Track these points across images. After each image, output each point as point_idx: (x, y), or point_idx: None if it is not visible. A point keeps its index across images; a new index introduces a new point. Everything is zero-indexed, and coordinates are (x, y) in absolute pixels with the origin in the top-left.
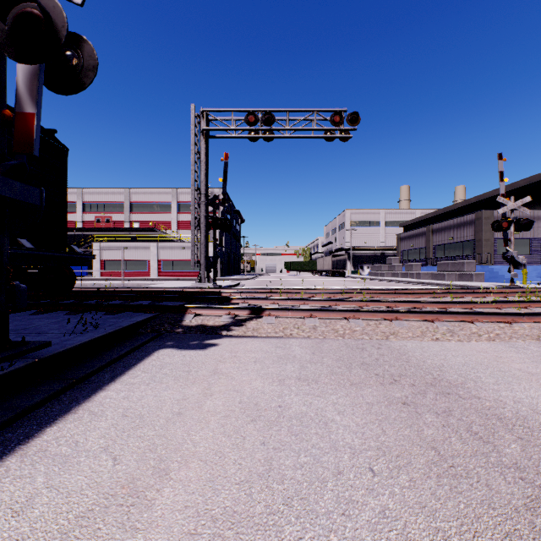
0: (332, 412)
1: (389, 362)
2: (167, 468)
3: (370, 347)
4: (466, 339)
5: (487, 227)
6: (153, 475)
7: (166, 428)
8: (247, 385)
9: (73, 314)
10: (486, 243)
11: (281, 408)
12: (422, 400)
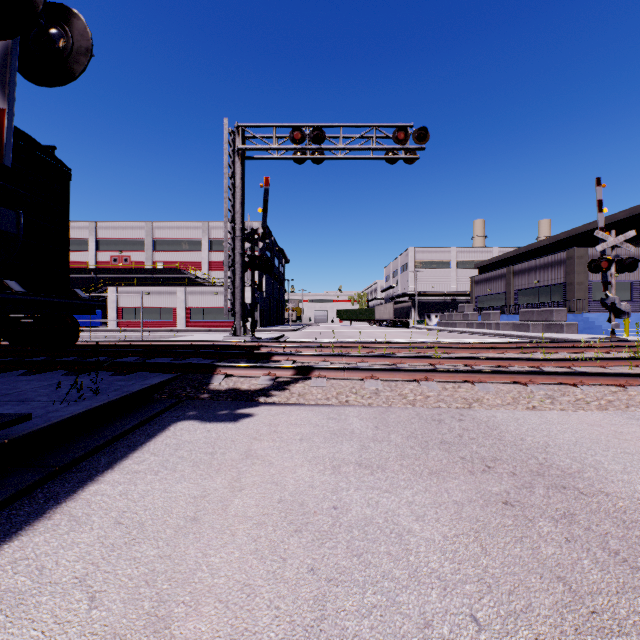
0: (408, 518)
1: (476, 439)
2: (168, 616)
3: (450, 419)
4: (571, 407)
5: (580, 268)
6: (145, 629)
7: (173, 545)
8: (290, 473)
9: (73, 375)
10: (579, 286)
11: (337, 511)
12: (529, 497)
